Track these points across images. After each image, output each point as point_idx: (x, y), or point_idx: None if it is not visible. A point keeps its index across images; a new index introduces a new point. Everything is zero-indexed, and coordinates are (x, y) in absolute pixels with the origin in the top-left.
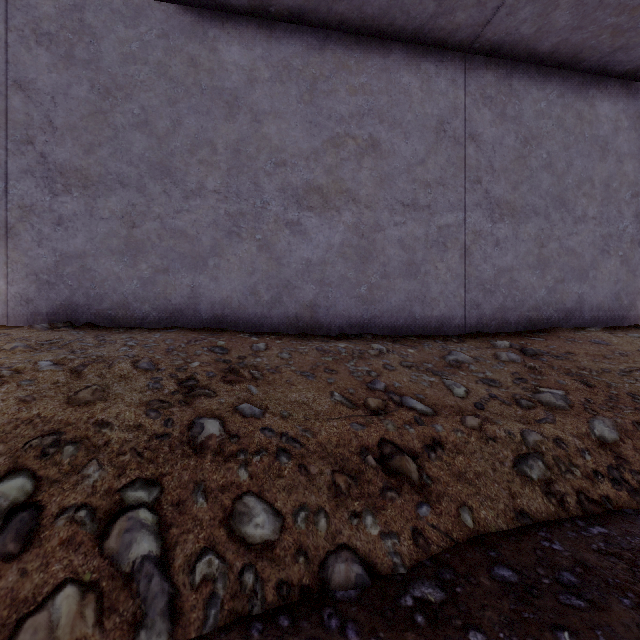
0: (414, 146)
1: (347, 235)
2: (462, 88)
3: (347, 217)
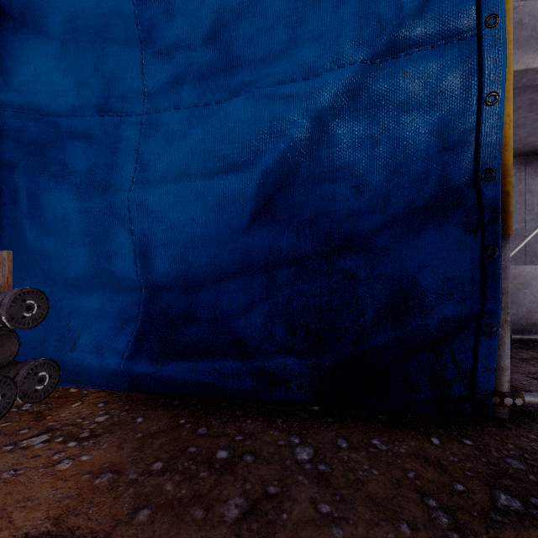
0: None
1: None
2: (523, 171)
3: None
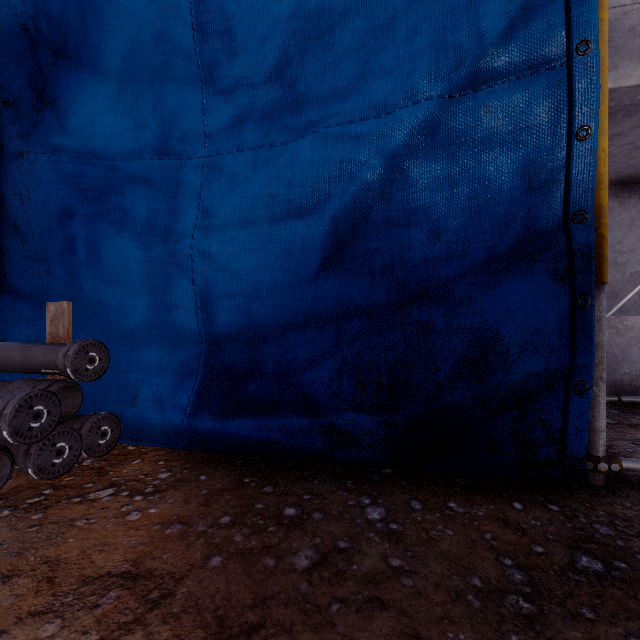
0: (615, 235)
1: None
2: None
3: None
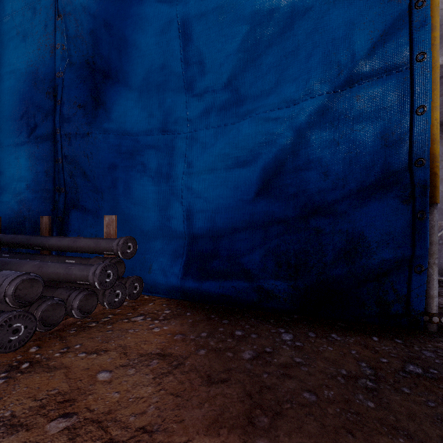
0: None
1: (441, 194)
2: None
3: (441, 188)
